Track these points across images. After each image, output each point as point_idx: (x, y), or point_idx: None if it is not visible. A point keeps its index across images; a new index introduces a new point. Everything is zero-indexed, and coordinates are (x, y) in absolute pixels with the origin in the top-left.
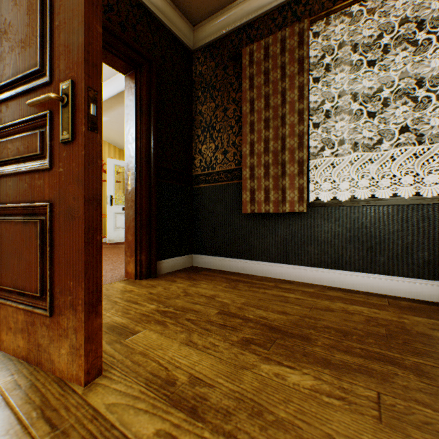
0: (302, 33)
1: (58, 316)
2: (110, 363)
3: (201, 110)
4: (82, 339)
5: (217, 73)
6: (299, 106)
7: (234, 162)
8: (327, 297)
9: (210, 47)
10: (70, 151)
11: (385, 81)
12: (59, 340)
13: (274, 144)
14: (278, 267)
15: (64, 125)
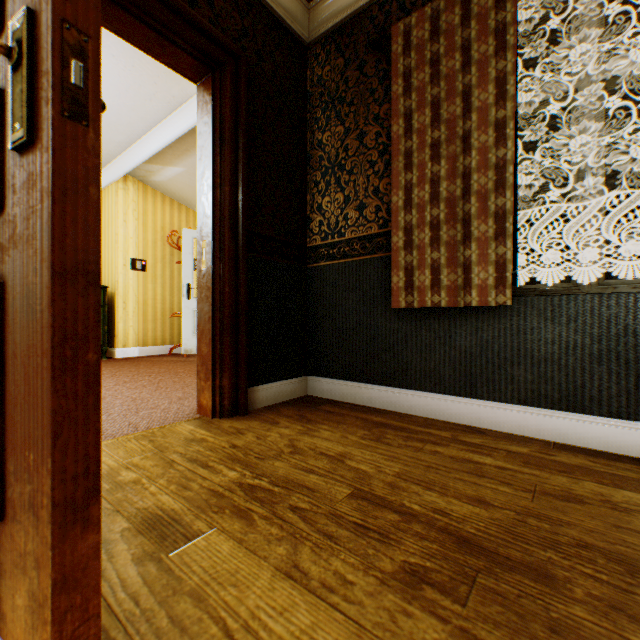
0: None
1: (12, 523)
2: (125, 621)
3: (321, 140)
4: (48, 585)
5: (348, 75)
6: (497, 114)
7: (376, 222)
8: (560, 467)
9: (336, 34)
10: (30, 168)
11: None
12: (13, 574)
13: (449, 186)
14: (456, 402)
15: (15, 110)
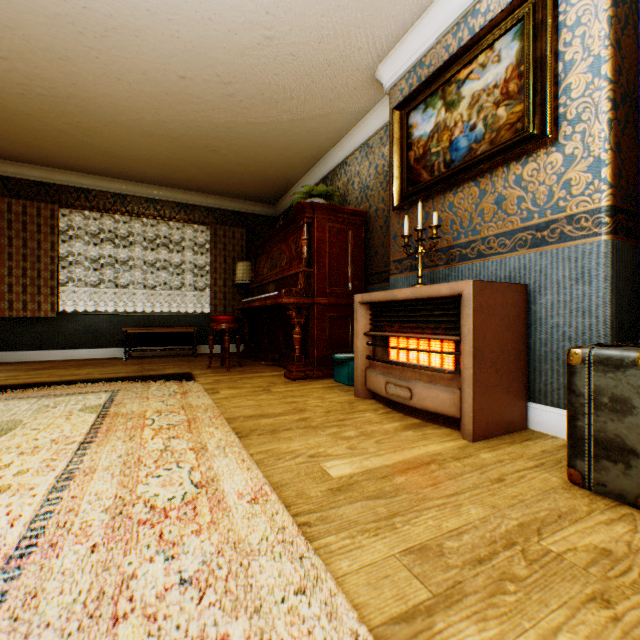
0: (55, 212)
1: None
2: None
3: None
4: None
5: None
6: (53, 254)
7: None
8: (70, 361)
9: None
10: None
11: (105, 253)
12: None
13: (33, 272)
14: (36, 353)
15: None
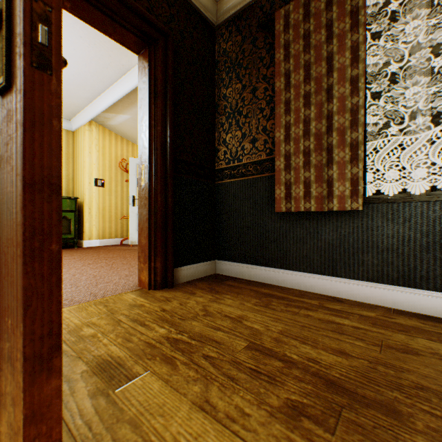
0: None
1: None
2: None
3: (225, 94)
4: (20, 418)
5: (244, 47)
6: (352, 72)
7: (264, 151)
8: (399, 327)
9: (236, 19)
10: (8, 106)
11: None
12: None
13: (317, 125)
14: (322, 279)
15: None
